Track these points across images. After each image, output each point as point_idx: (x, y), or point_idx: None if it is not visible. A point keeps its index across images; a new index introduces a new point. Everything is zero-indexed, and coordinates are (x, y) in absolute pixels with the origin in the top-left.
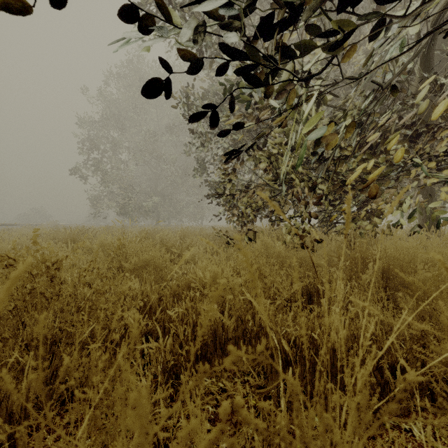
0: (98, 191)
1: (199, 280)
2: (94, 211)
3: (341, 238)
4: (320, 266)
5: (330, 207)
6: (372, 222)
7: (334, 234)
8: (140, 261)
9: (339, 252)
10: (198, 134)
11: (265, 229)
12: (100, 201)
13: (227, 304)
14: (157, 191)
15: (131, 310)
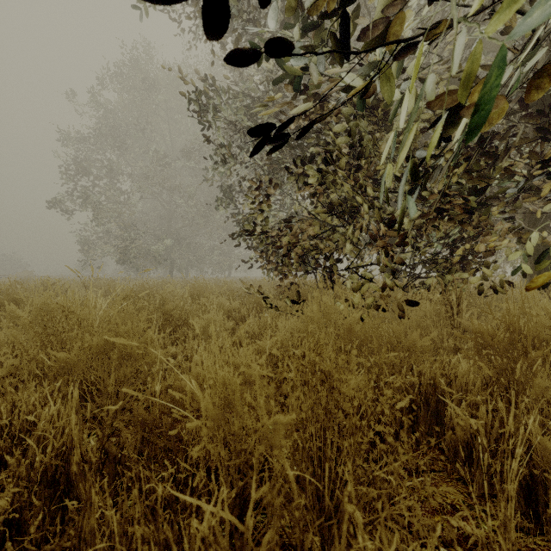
0: (90, 232)
1: (192, 402)
2: (88, 259)
3: (437, 297)
4: (422, 348)
5: (412, 250)
6: (467, 272)
7: (424, 291)
8: (93, 344)
9: (475, 329)
10: (219, 146)
11: (315, 283)
12: (93, 245)
13: (252, 484)
14: (170, 232)
15: (2, 498)
